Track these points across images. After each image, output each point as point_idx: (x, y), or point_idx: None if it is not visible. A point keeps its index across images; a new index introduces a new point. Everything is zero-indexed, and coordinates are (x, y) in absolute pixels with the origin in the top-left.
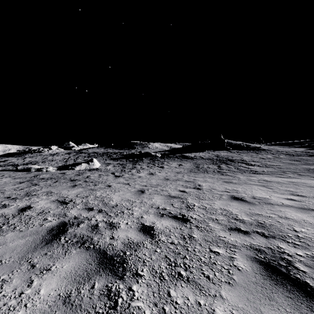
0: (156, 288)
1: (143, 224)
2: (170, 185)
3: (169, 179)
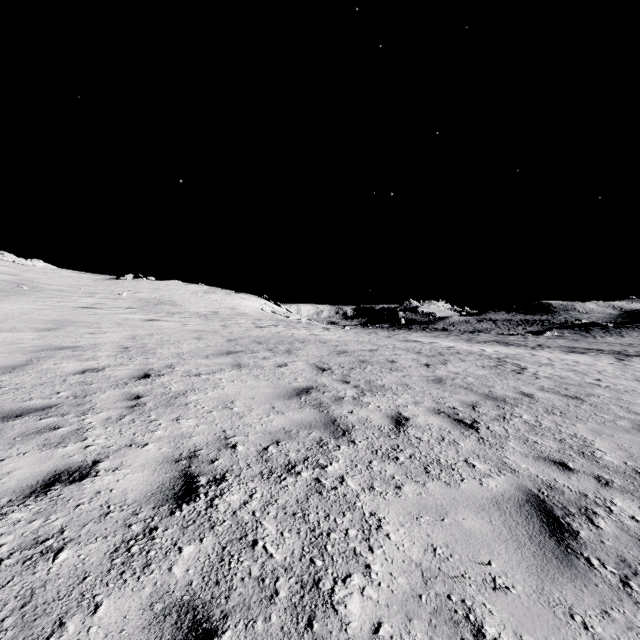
0: (638, 344)
1: (632, 343)
2: (636, 341)
3: (633, 340)
